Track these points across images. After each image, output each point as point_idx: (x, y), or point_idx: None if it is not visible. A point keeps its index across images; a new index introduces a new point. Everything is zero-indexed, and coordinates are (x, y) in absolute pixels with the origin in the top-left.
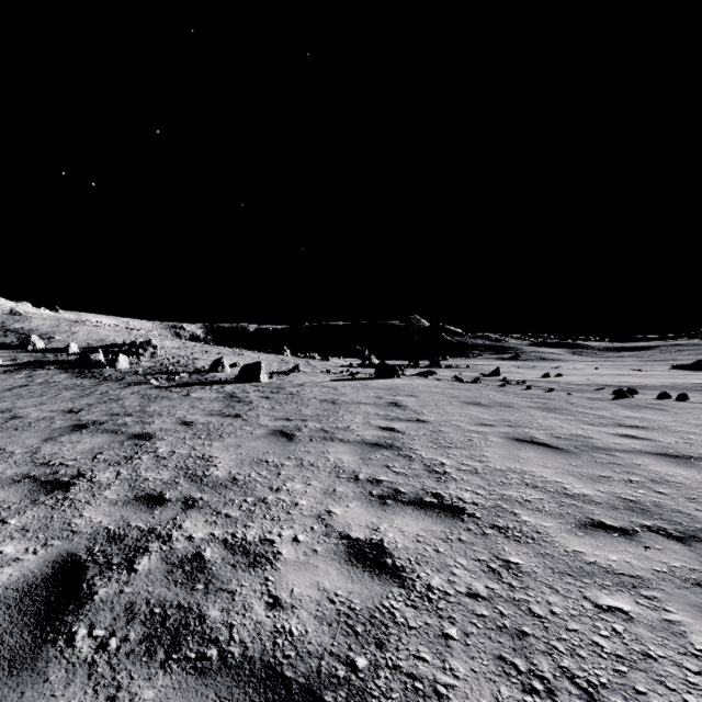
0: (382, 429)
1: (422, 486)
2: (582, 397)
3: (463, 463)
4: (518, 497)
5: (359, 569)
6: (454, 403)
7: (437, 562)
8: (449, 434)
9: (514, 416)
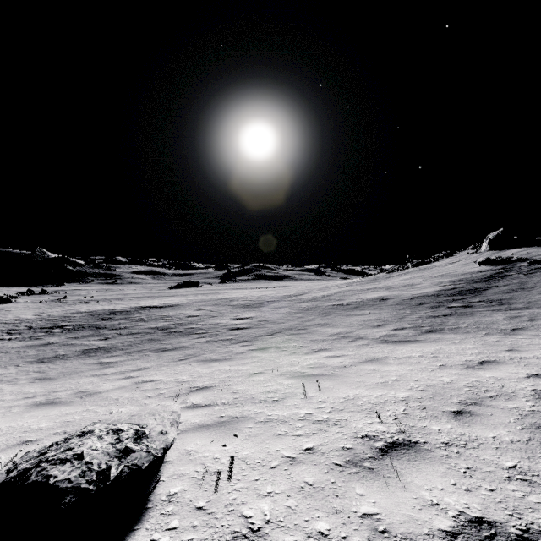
0: (4, 314)
1: (10, 316)
2: (68, 304)
3: (18, 315)
4: (22, 316)
5: (2, 319)
6: (27, 309)
7: (9, 318)
8: (19, 313)
9: (38, 309)
